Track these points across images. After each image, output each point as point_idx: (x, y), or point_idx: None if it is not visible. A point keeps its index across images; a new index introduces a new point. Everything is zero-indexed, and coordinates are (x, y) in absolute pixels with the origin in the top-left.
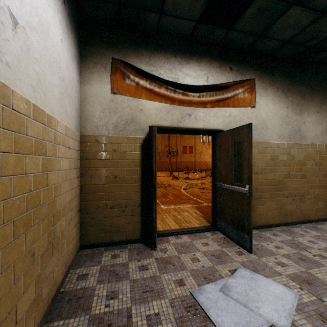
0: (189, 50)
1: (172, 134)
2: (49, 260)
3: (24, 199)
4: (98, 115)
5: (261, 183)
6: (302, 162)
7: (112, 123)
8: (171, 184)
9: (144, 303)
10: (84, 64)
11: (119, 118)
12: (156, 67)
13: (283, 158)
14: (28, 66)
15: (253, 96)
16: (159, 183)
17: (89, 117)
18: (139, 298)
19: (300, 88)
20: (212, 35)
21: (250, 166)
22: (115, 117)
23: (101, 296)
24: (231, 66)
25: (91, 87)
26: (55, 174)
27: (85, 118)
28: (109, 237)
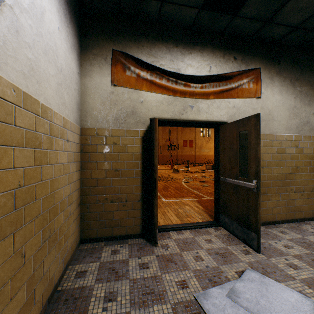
0: (191, 39)
1: (173, 128)
2: (44, 259)
3: (11, 195)
4: (99, 107)
5: (267, 177)
6: (311, 156)
7: (112, 116)
8: (172, 177)
9: (144, 308)
10: (84, 56)
11: (120, 111)
12: (157, 58)
13: (290, 151)
14: (17, 50)
15: (258, 87)
16: (160, 176)
17: (89, 110)
18: (139, 301)
19: (309, 77)
20: (216, 23)
21: (258, 159)
22: (116, 109)
23: (99, 297)
24: (235, 55)
25: (91, 79)
26: (51, 168)
27: (85, 111)
28: (109, 232)
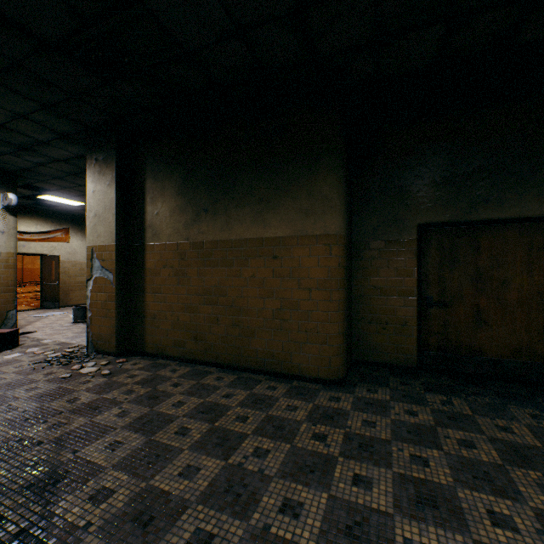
0: (25, 211)
1: None
2: None
3: None
4: None
5: (74, 282)
6: None
7: None
8: None
9: None
10: None
11: None
12: None
13: None
14: None
15: (68, 237)
16: None
17: None
18: None
19: None
20: (40, 207)
21: (59, 273)
22: None
23: None
24: (54, 220)
25: None
26: None
27: None
28: None
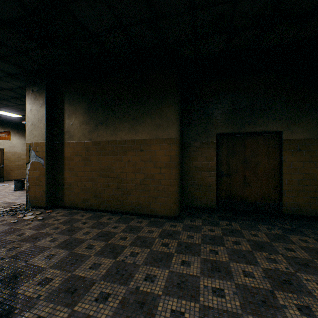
0: None
1: None
2: None
3: None
4: None
5: (13, 165)
6: None
7: None
8: None
9: None
10: None
11: None
12: None
13: (23, 157)
14: None
15: (10, 136)
16: None
17: None
18: None
19: None
20: None
21: (3, 159)
22: None
23: None
24: None
25: None
26: None
27: None
28: None
